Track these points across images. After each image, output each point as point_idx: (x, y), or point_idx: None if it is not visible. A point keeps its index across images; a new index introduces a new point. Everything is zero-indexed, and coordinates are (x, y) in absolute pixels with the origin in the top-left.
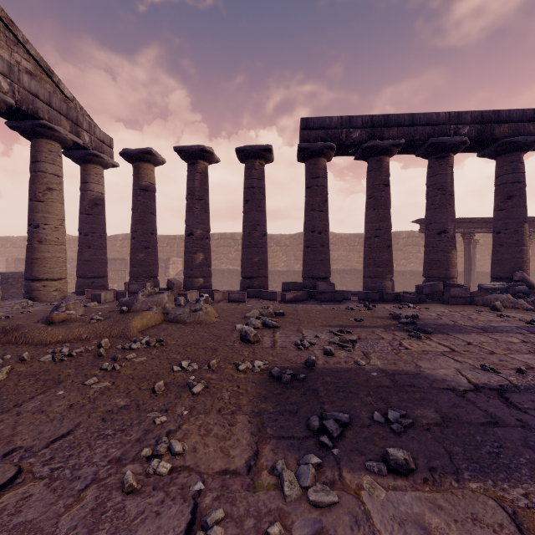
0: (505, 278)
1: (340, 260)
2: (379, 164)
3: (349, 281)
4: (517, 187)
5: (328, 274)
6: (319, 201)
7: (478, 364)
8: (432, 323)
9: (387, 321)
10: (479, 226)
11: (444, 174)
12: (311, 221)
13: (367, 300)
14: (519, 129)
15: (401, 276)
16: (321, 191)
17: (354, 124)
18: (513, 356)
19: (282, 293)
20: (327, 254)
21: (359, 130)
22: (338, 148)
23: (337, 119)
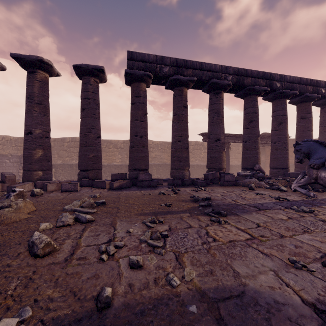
0: (249, 169)
1: (156, 158)
2: (181, 92)
3: (162, 171)
4: (255, 115)
5: (147, 167)
6: (141, 114)
7: (284, 256)
8: (221, 203)
9: (190, 204)
10: (233, 139)
11: (218, 103)
12: (135, 128)
13: (173, 185)
14: (256, 82)
15: (192, 167)
16: (142, 107)
17: (165, 62)
18: (299, 238)
19: (110, 182)
20: (146, 152)
21: (168, 67)
22: (154, 78)
23: (153, 57)
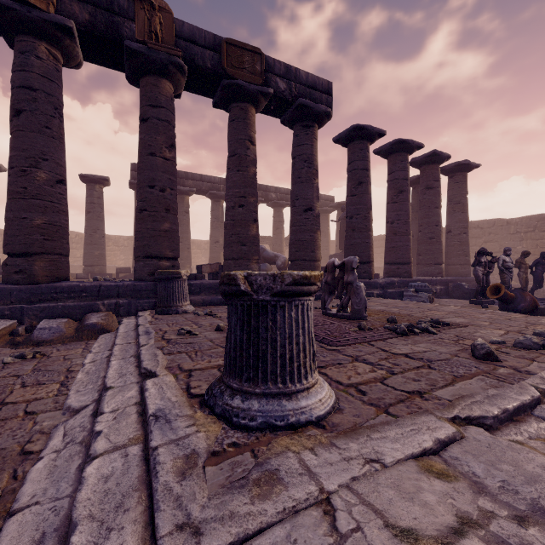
0: None
1: None
2: (182, 200)
3: None
4: None
5: None
6: None
7: None
8: None
9: None
10: None
11: (218, 210)
12: None
13: None
14: None
15: None
16: None
17: None
18: None
19: (116, 274)
20: None
21: None
22: None
23: None
